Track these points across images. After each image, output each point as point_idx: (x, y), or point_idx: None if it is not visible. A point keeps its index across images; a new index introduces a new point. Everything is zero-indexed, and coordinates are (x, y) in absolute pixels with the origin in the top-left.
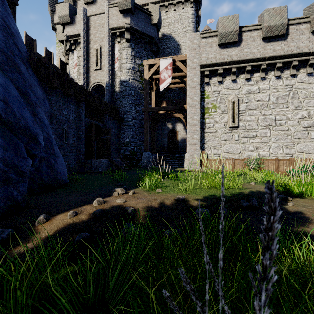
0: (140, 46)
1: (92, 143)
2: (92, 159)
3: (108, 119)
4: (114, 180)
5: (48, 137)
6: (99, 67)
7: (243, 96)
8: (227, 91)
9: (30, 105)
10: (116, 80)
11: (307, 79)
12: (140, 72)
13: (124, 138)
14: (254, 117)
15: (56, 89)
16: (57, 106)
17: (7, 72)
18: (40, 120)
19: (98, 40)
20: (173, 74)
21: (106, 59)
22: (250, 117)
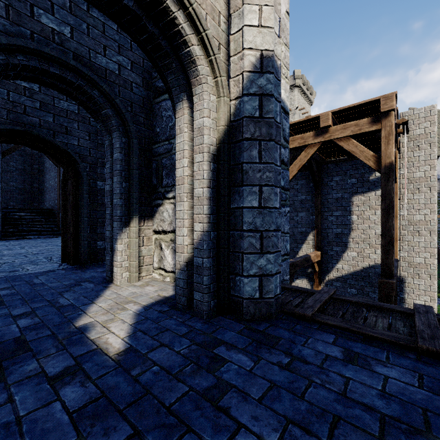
0: None
1: None
2: None
3: None
4: None
5: None
6: None
7: None
8: None
9: None
10: None
11: None
12: None
13: None
14: None
15: None
16: None
17: None
18: None
19: None
20: None
21: None
22: None
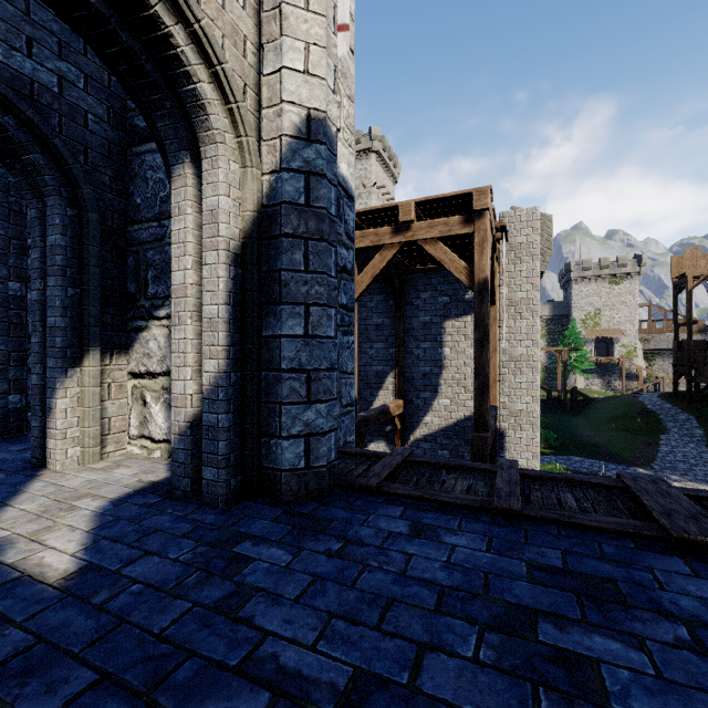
0: None
1: None
2: None
3: None
4: None
5: None
6: None
7: None
8: None
9: None
10: None
11: None
12: None
13: None
14: None
15: None
16: None
17: None
18: None
19: None
20: None
21: None
22: None
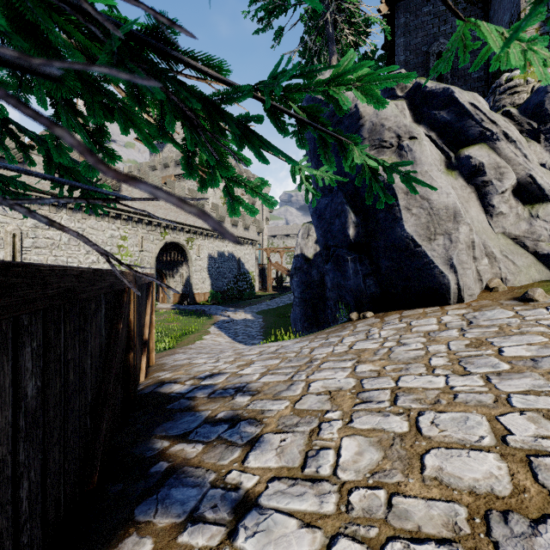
0: None
1: None
2: None
3: None
4: None
5: None
6: None
7: (28, 229)
8: (5, 218)
9: None
10: None
11: (97, 226)
12: None
13: None
14: (44, 256)
15: None
16: None
17: None
18: None
19: None
20: None
21: None
22: (39, 257)
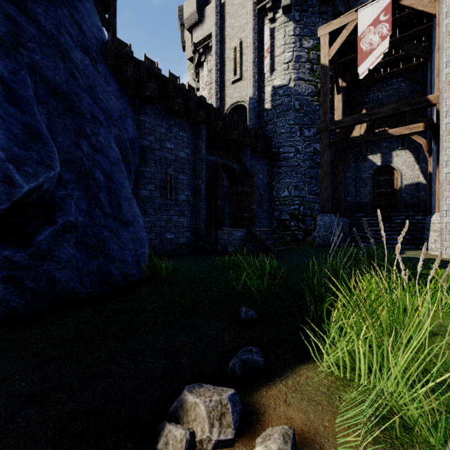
0: (310, 14)
1: (218, 200)
2: (219, 228)
3: (251, 158)
4: (243, 284)
5: (110, 182)
6: (239, 75)
7: None
8: None
9: (73, 117)
10: (265, 89)
11: None
12: (310, 64)
13: (280, 190)
14: None
15: (150, 101)
16: (155, 134)
17: (31, 53)
18: (94, 148)
19: (237, 32)
20: (389, 41)
21: (249, 56)
22: None
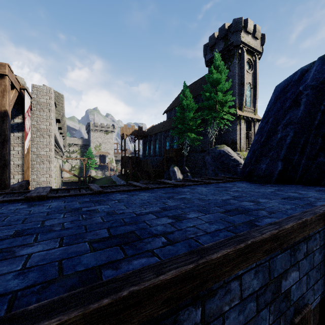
0: None
1: None
2: None
3: None
4: None
5: None
6: None
7: None
8: None
9: None
10: None
11: None
12: None
13: None
14: None
15: None
16: None
17: None
18: None
19: None
20: None
21: None
22: None
